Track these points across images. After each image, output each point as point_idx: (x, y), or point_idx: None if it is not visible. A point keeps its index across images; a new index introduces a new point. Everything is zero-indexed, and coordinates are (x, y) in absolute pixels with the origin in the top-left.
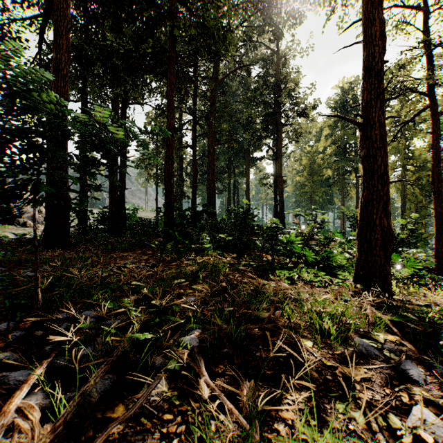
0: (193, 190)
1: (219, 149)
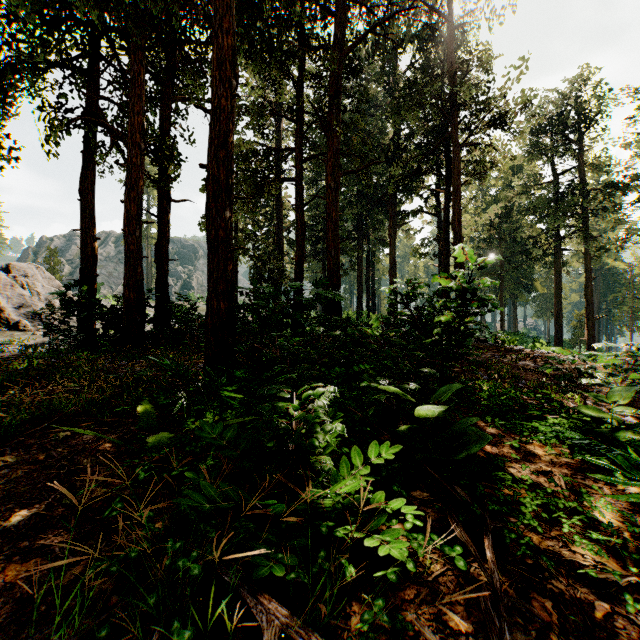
0: (297, 263)
1: (342, 200)
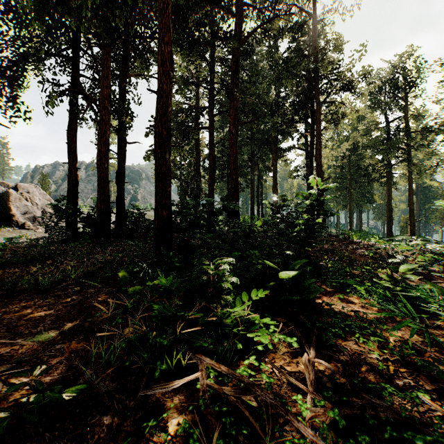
0: (210, 184)
1: (240, 140)
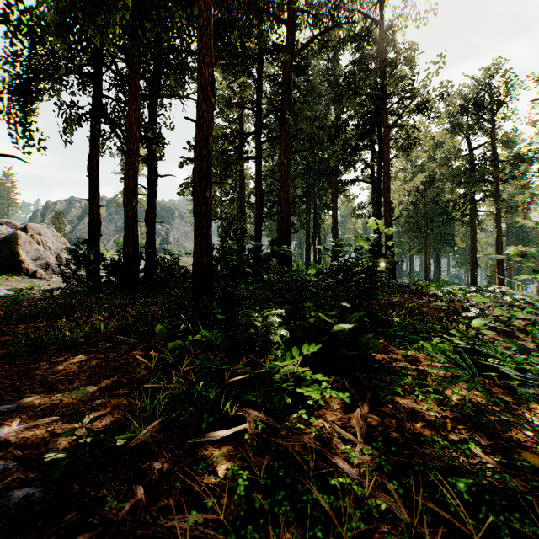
0: (257, 224)
1: (293, 171)
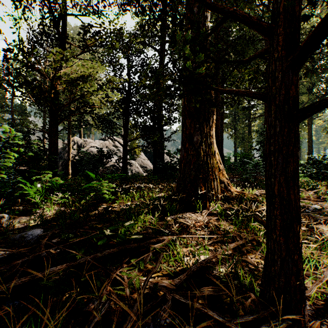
0: None
1: None
